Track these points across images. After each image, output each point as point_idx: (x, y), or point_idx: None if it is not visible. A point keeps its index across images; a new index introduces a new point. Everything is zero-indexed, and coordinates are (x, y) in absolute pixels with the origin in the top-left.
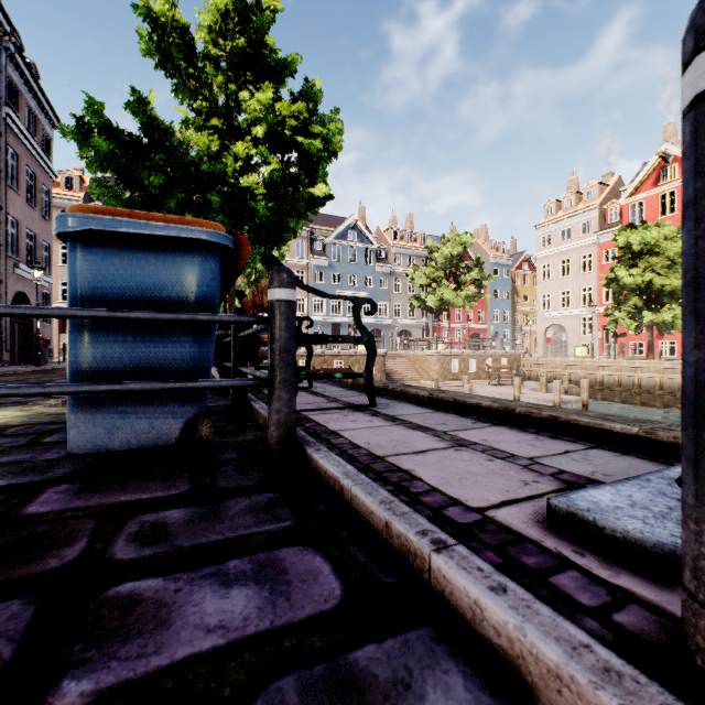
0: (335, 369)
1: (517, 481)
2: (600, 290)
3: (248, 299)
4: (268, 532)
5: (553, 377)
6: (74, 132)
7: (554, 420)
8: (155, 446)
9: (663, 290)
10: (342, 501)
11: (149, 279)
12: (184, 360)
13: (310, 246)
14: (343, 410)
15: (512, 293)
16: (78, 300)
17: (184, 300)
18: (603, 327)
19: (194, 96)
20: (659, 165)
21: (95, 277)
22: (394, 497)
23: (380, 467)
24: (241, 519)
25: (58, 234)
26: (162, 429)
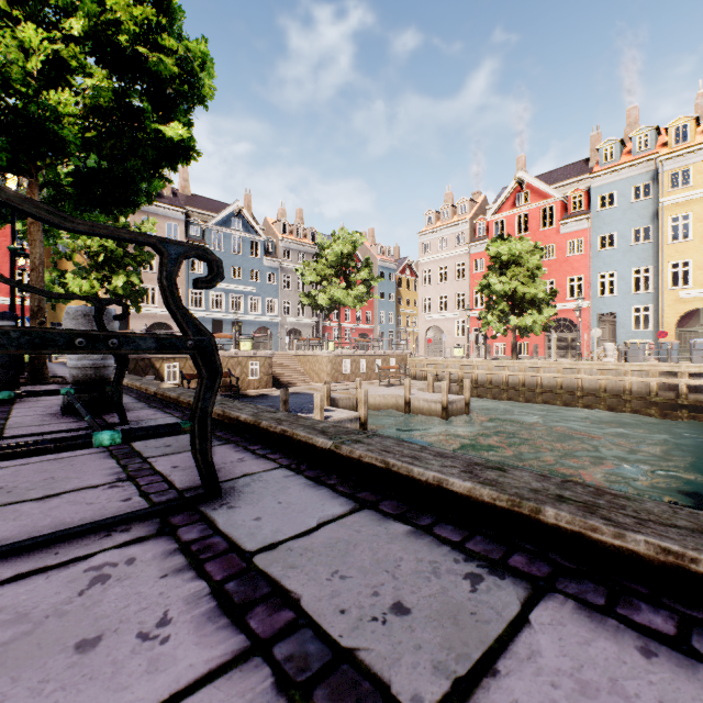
0: None
1: None
2: (472, 296)
3: None
4: None
5: (436, 376)
6: None
7: (678, 564)
8: None
9: (525, 297)
10: None
11: None
12: None
13: (185, 230)
14: (117, 531)
15: (397, 296)
16: None
17: None
18: (473, 330)
19: None
20: (516, 190)
21: None
22: None
23: None
24: None
25: None
26: None
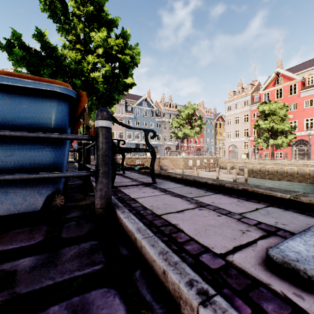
0: (137, 164)
1: (238, 231)
2: (251, 130)
3: (91, 130)
4: (85, 275)
5: (232, 167)
6: (5, 47)
7: (245, 190)
8: (27, 211)
9: (278, 130)
10: (135, 247)
11: (23, 113)
12: (45, 161)
13: (125, 108)
14: (139, 186)
15: (214, 131)
16: None
17: (45, 126)
18: (252, 146)
19: (68, 33)
20: (275, 77)
21: None
22: (168, 248)
23: (159, 223)
24: (69, 264)
25: None
26: (31, 201)
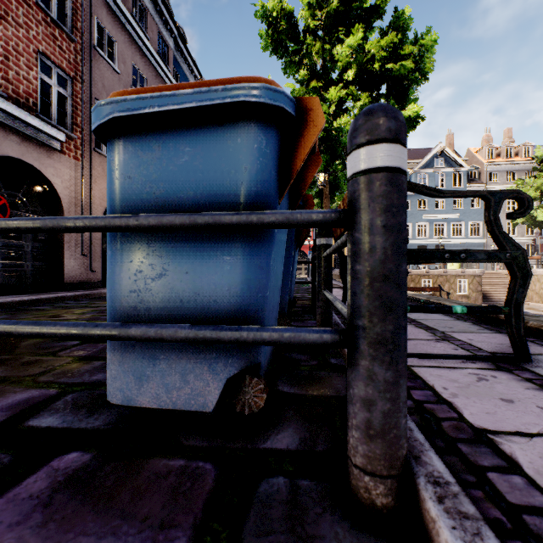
0: (423, 287)
1: None
2: None
3: None
4: None
5: None
6: None
7: None
8: (188, 409)
9: None
10: None
11: (181, 175)
12: (223, 289)
13: None
14: (468, 362)
15: None
16: (110, 212)
17: (223, 200)
18: None
19: (297, 67)
20: None
21: (124, 180)
22: None
23: None
24: None
25: (95, 135)
26: (196, 385)
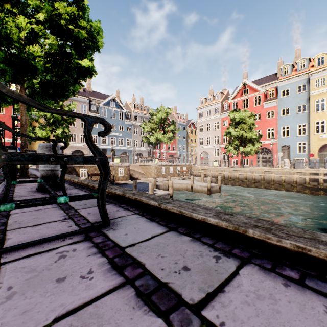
0: None
1: None
2: (222, 137)
3: None
4: None
5: (205, 175)
6: None
7: (302, 252)
8: None
9: (246, 138)
10: None
11: None
12: None
13: (89, 107)
14: (67, 239)
15: (187, 137)
16: None
17: None
18: (222, 153)
19: None
20: (242, 88)
21: None
22: None
23: None
24: None
25: None
26: None
